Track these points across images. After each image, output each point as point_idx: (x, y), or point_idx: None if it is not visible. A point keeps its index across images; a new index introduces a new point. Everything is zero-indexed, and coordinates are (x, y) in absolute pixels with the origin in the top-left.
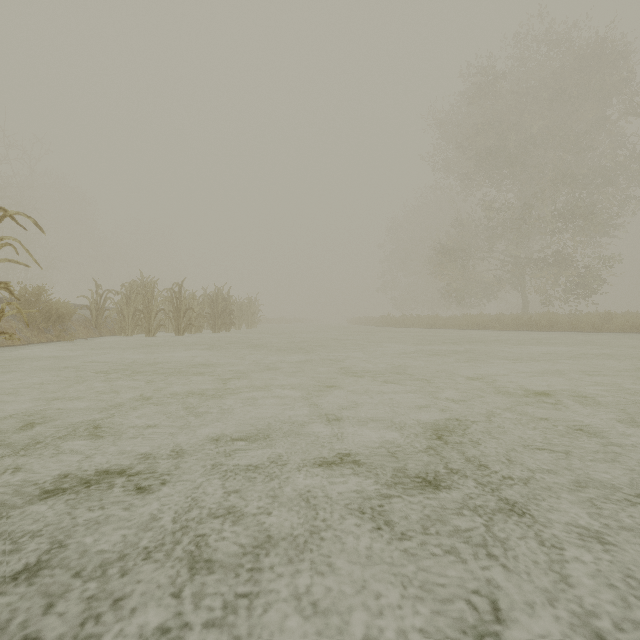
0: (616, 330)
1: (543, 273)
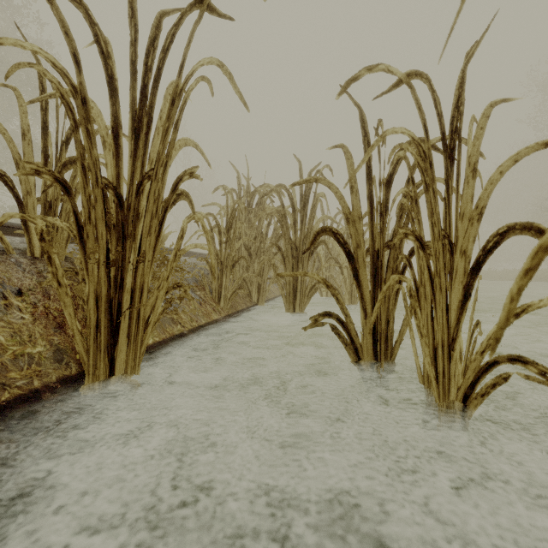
0: None
1: None
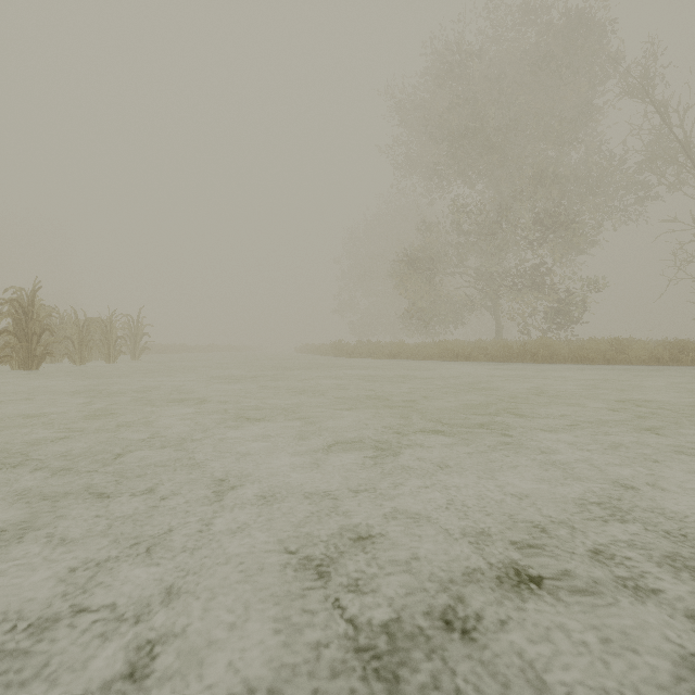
0: (634, 362)
1: (524, 291)
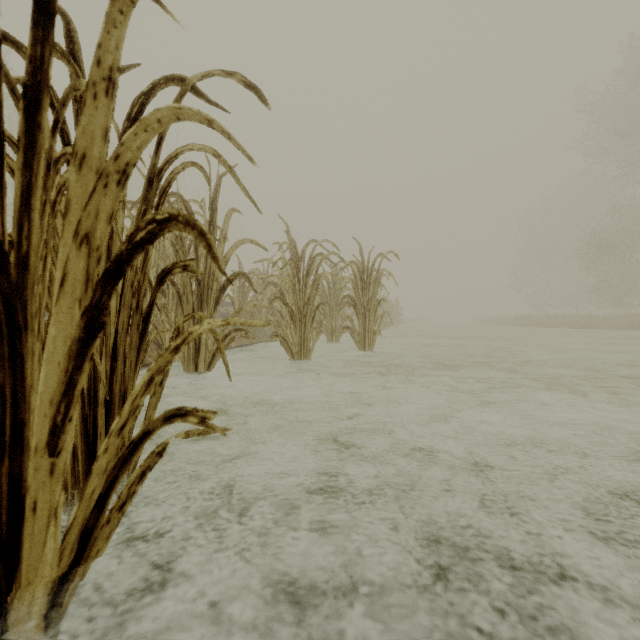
0: None
1: None
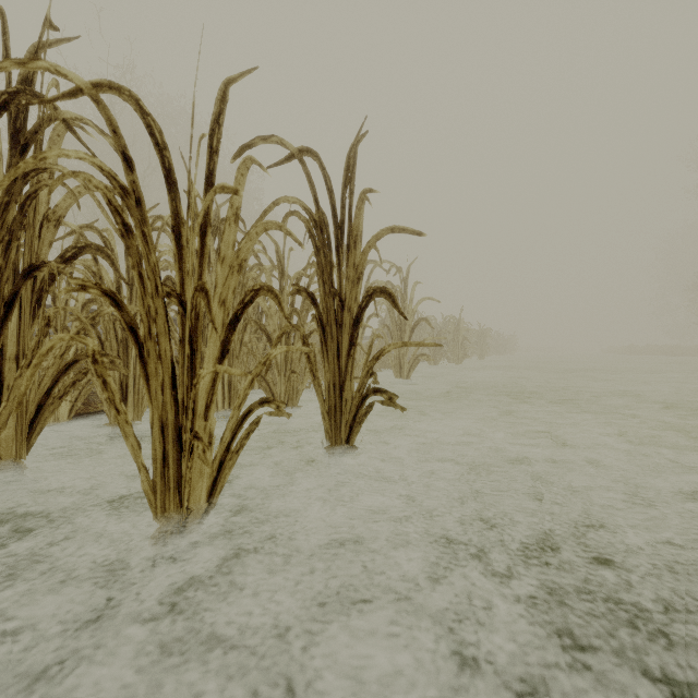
0: None
1: None
